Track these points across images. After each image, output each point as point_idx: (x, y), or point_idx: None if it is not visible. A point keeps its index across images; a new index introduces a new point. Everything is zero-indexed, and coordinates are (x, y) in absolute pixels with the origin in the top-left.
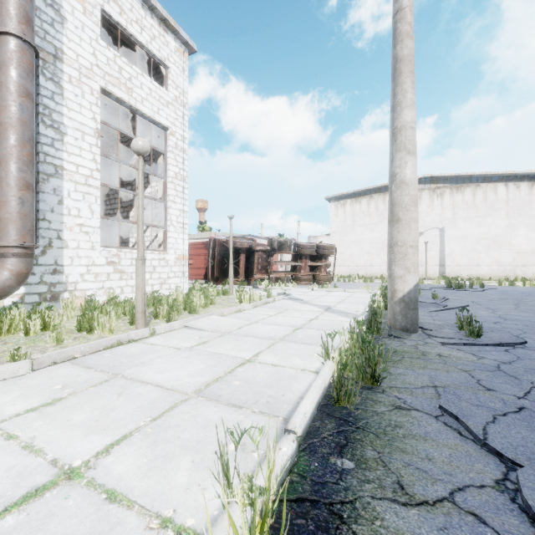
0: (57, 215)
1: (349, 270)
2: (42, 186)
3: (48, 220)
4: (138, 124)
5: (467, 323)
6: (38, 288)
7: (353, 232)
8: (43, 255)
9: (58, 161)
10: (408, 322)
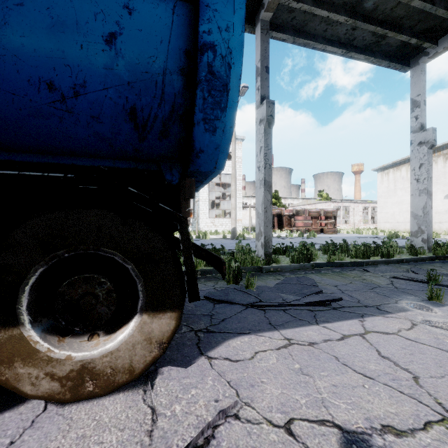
0: (198, 211)
1: (391, 226)
2: (195, 204)
3: (196, 212)
4: (224, 175)
5: (244, 238)
6: (194, 229)
7: (394, 195)
8: (195, 221)
9: (198, 197)
10: (231, 236)
